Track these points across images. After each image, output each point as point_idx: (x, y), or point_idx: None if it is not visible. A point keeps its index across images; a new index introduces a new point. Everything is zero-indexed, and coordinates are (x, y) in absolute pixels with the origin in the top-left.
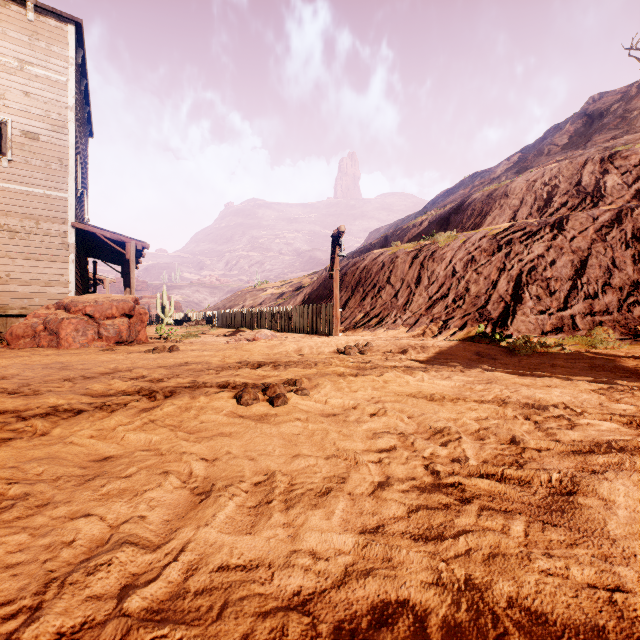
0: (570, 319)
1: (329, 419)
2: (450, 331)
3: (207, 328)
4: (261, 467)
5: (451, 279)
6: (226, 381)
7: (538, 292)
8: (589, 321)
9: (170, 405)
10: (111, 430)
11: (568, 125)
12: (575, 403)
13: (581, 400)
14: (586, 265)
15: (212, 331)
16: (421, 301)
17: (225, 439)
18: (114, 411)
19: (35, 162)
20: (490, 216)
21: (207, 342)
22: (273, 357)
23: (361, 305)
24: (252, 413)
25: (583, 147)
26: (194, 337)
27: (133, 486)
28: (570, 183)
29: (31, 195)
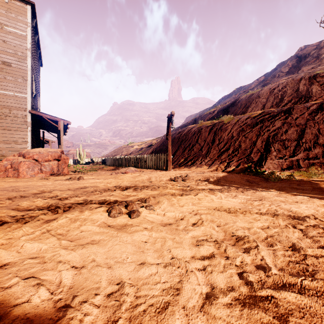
0: (296, 162)
1: (166, 228)
2: (231, 168)
3: (102, 166)
4: (115, 275)
5: (231, 140)
6: (104, 199)
7: (278, 147)
8: (307, 163)
9: (64, 218)
10: (17, 239)
11: (288, 62)
12: (318, 214)
13: (321, 212)
14: (304, 132)
15: (104, 168)
16: (215, 152)
17: (93, 247)
18: (26, 222)
19: (9, 78)
20: (250, 107)
21: (100, 174)
22: (135, 183)
23: (183, 154)
24: (116, 223)
25: (296, 73)
26: (94, 171)
27: (8, 299)
28: (293, 90)
29: (7, 95)
